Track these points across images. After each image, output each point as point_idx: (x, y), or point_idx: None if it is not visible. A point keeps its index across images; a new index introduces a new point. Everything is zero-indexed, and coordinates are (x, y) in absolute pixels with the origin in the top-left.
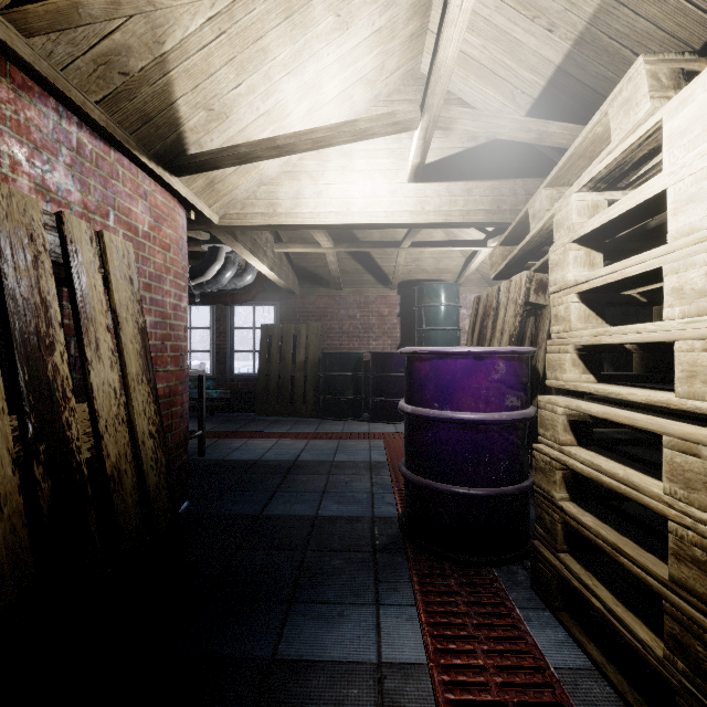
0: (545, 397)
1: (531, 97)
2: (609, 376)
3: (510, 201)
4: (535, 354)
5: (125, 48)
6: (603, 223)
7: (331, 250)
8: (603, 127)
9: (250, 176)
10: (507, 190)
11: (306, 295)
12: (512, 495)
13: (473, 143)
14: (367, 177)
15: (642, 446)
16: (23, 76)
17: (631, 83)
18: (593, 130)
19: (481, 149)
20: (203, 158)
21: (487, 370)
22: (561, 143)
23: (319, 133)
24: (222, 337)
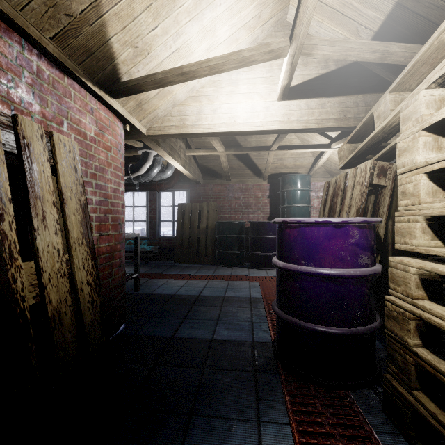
0: (396, 258)
1: (372, 31)
2: None
3: (354, 111)
4: (381, 223)
5: None
6: None
7: (223, 153)
8: None
9: (166, 99)
10: (351, 103)
11: (207, 184)
12: (364, 334)
13: (325, 70)
14: (248, 98)
15: None
16: None
17: None
18: (439, 37)
19: (331, 74)
20: (132, 84)
21: (344, 236)
22: (400, 60)
23: (214, 61)
24: (153, 212)
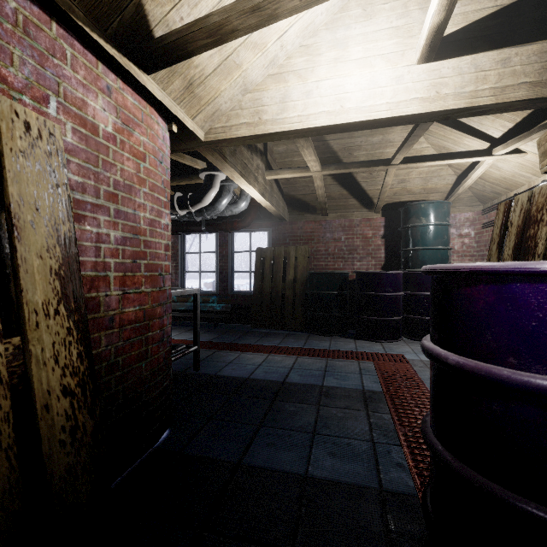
0: None
1: None
2: None
3: None
4: None
5: None
6: None
7: (319, 173)
8: None
9: (232, 79)
10: None
11: (295, 221)
12: None
13: None
14: (365, 65)
15: None
16: None
17: None
18: None
19: (522, 3)
20: (170, 39)
21: None
22: None
23: None
24: (224, 259)
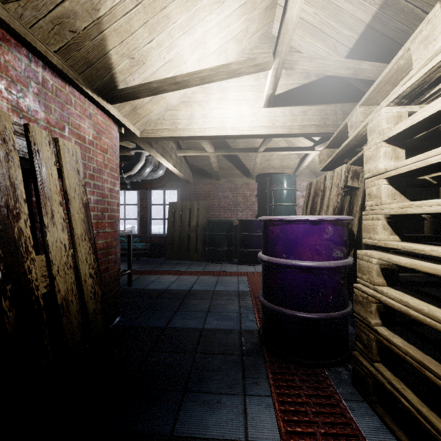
0: (362, 251)
1: (348, 47)
2: (409, 236)
3: (332, 118)
4: (352, 221)
5: (72, 13)
6: (409, 126)
7: (213, 154)
8: (405, 60)
9: (160, 104)
10: (330, 111)
11: (197, 183)
12: (337, 318)
13: (307, 80)
14: (236, 104)
15: (434, 287)
16: (3, 32)
17: (429, 24)
18: (397, 63)
19: (312, 84)
20: (128, 91)
21: (320, 232)
22: (370, 76)
23: (205, 72)
24: (144, 210)
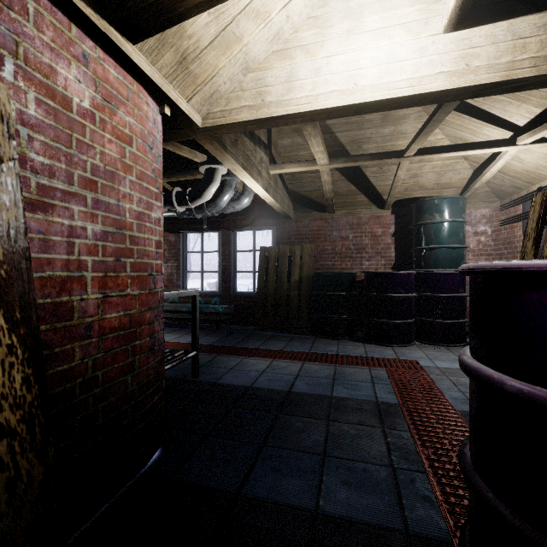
0: None
1: None
2: None
3: None
4: None
5: None
6: None
7: (326, 166)
8: None
9: (232, 54)
10: None
11: (300, 219)
12: None
13: None
14: (382, 37)
15: None
16: None
17: None
18: None
19: None
20: None
21: None
22: None
23: None
24: (227, 259)
